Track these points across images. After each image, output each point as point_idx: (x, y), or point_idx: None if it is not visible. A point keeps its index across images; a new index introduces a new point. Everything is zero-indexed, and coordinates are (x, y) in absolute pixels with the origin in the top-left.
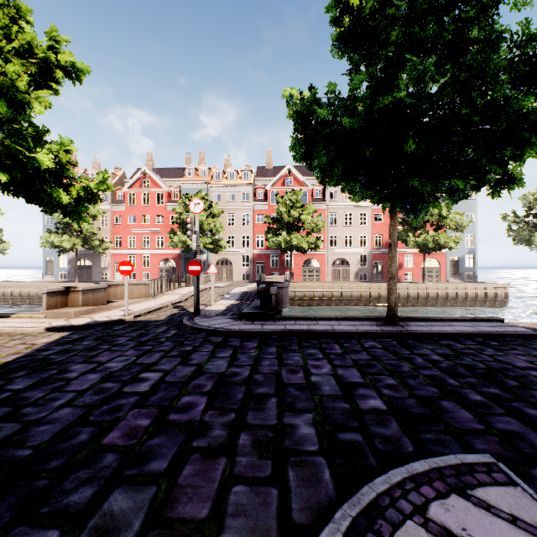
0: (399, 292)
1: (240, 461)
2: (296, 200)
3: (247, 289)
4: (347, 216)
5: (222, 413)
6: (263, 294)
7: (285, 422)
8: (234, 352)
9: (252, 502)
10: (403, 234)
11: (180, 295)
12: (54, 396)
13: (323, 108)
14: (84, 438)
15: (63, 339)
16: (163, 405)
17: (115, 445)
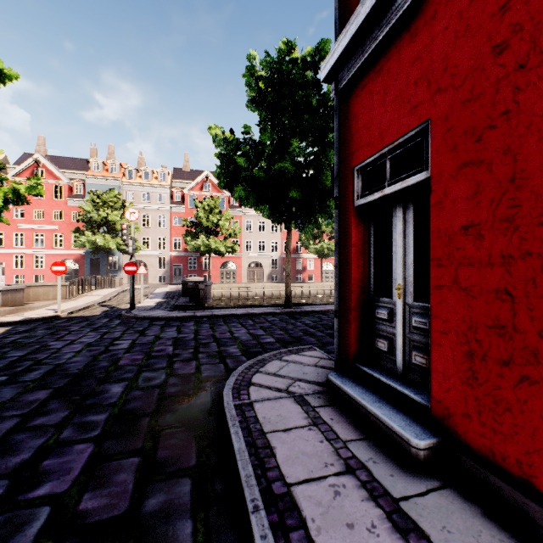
0: (303, 290)
1: (203, 361)
2: (215, 207)
3: (170, 289)
4: (261, 223)
5: (185, 350)
6: (191, 291)
7: (222, 349)
8: (178, 328)
9: (213, 367)
10: (306, 242)
11: (102, 296)
12: (58, 355)
13: (241, 157)
14: (106, 364)
15: (12, 331)
16: (145, 351)
17: (129, 364)
